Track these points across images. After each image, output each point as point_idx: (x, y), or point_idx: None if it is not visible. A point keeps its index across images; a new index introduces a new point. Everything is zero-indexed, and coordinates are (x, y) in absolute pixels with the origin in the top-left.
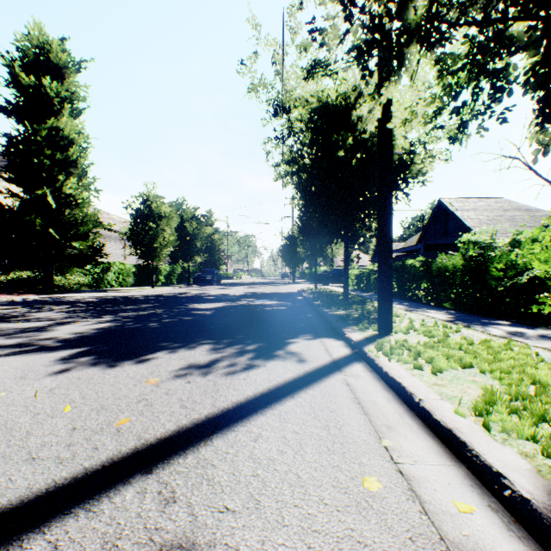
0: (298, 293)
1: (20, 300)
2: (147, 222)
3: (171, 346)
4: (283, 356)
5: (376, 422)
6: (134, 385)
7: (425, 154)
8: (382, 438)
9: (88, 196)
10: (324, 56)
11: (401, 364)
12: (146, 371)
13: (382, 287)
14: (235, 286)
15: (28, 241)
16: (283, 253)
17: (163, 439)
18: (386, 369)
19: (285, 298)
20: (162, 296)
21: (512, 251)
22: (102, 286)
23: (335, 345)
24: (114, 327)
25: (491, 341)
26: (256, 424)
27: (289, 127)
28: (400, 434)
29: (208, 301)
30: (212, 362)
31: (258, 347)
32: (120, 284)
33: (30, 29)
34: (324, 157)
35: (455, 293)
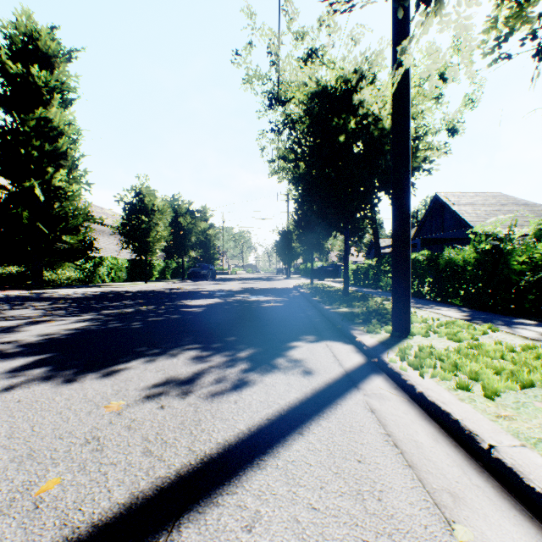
0: (294, 288)
1: (2, 295)
2: (140, 216)
3: (150, 352)
4: (284, 366)
5: (431, 484)
6: (88, 412)
7: (424, 146)
8: (452, 522)
9: (78, 189)
10: (321, 45)
11: (438, 381)
12: (111, 389)
13: (398, 283)
14: (230, 281)
15: (15, 235)
16: (278, 248)
17: (100, 527)
18: (421, 390)
19: (281, 293)
20: (153, 292)
21: (537, 242)
22: (94, 281)
23: (344, 350)
24: (91, 327)
25: (533, 347)
26: (250, 489)
27: (285, 120)
28: (477, 511)
29: (201, 297)
30: (196, 374)
31: (254, 353)
32: (113, 279)
33: (17, 16)
34: (323, 144)
35: (466, 288)
